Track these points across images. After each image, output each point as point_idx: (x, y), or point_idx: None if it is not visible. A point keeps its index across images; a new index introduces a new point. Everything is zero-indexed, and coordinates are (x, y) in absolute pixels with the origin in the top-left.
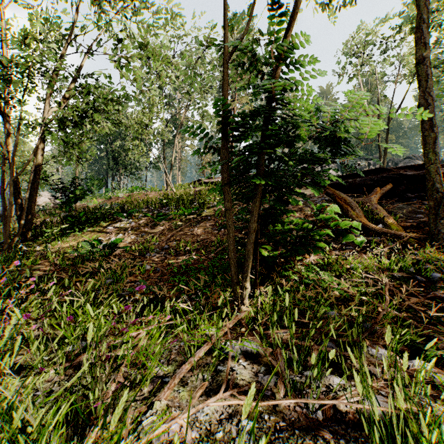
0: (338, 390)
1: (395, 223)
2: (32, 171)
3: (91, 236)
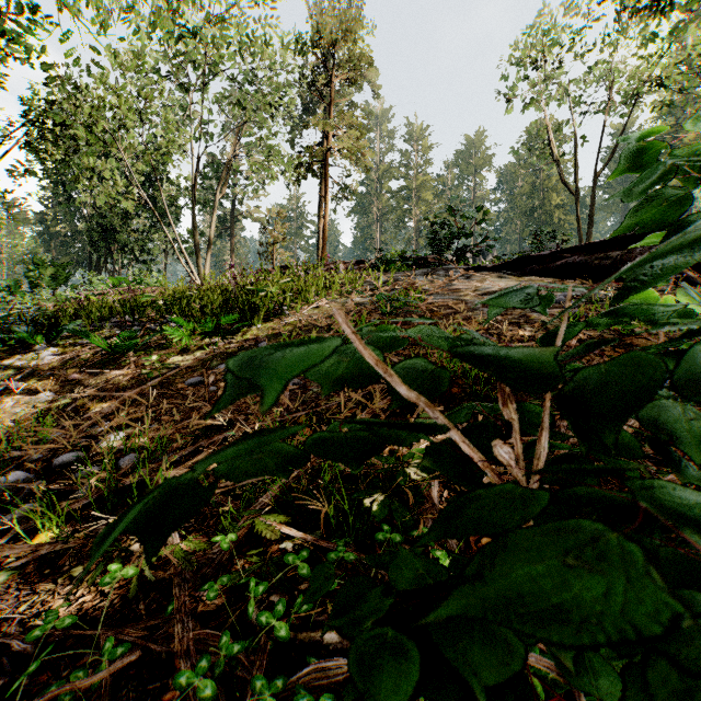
0: None
1: None
2: None
3: None
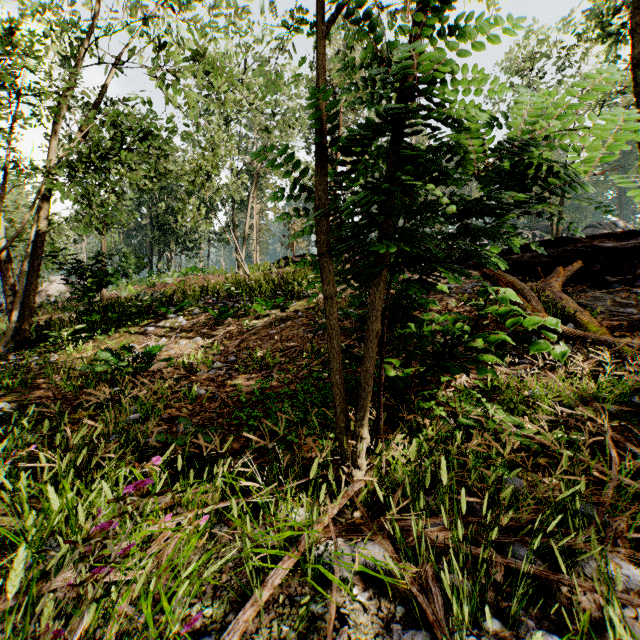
0: None
1: (594, 321)
2: (30, 242)
3: (120, 342)
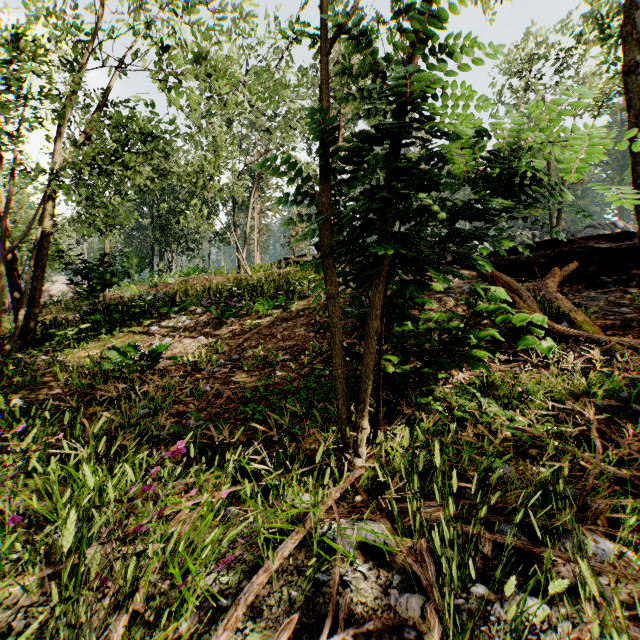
0: (540, 630)
1: (588, 320)
2: (36, 243)
3: (125, 341)
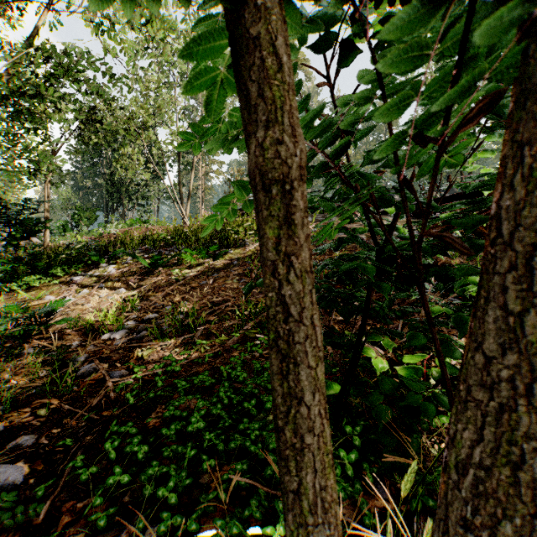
0: None
1: None
2: None
3: (39, 293)
